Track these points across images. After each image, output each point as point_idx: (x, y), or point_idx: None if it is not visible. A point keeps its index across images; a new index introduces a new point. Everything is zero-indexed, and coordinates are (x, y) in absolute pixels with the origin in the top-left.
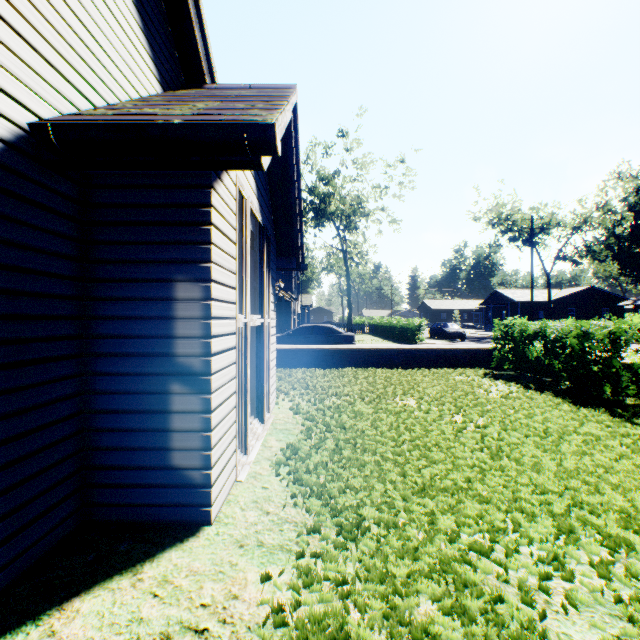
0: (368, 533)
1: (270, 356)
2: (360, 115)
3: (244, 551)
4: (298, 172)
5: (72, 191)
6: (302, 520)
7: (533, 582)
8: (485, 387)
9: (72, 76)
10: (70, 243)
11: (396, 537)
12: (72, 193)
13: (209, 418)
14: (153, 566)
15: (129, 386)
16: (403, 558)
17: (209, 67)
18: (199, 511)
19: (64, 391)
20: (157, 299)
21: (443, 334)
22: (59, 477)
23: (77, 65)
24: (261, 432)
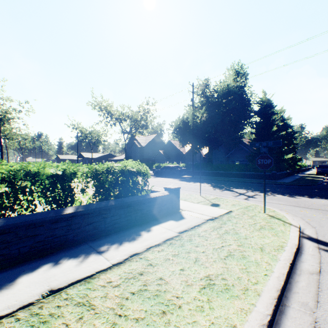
0: None
1: None
2: (4, 81)
3: None
4: None
5: None
6: None
7: None
8: None
9: None
10: None
11: None
12: None
13: None
14: None
15: None
16: None
17: None
18: None
19: None
20: None
21: None
22: None
23: None
24: None
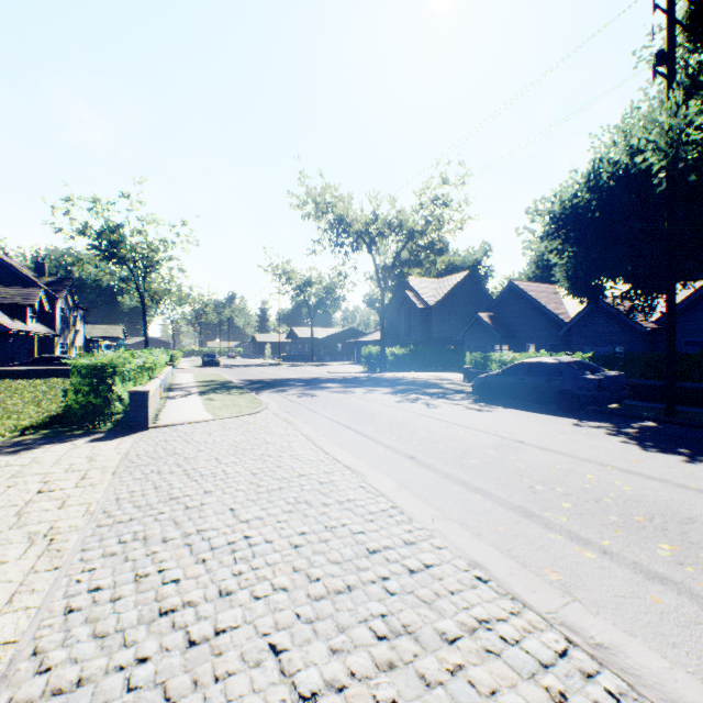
0: None
1: None
2: (142, 183)
3: None
4: None
5: None
6: None
7: None
8: None
9: None
10: None
11: None
12: None
13: None
14: None
15: None
16: None
17: None
18: None
19: None
20: None
21: (203, 362)
22: None
23: None
24: None
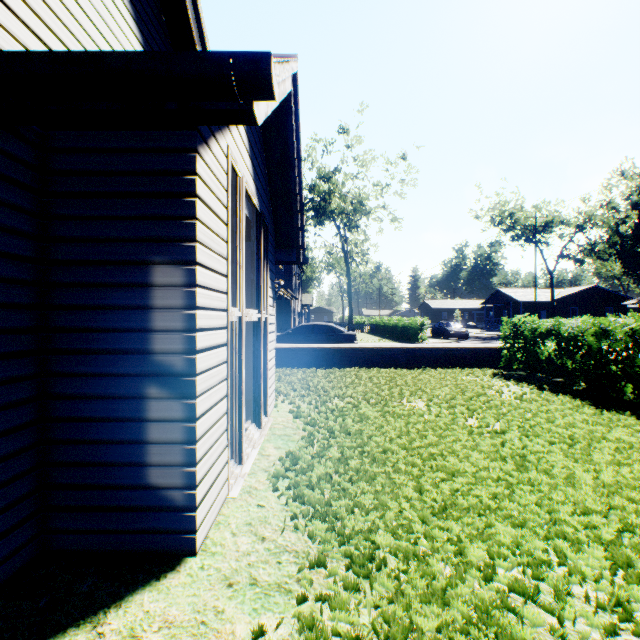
0: (384, 568)
1: (268, 355)
2: (361, 111)
3: (233, 592)
4: (298, 154)
5: (26, 154)
6: (304, 549)
7: (597, 638)
8: (496, 388)
9: (26, 15)
10: (23, 216)
11: (419, 574)
12: (26, 156)
13: (193, 427)
14: (119, 614)
15: (97, 389)
16: (430, 603)
17: (200, 35)
18: (181, 539)
19: (14, 396)
20: (130, 285)
21: (446, 333)
22: (7, 501)
23: (33, 3)
24: (258, 438)
